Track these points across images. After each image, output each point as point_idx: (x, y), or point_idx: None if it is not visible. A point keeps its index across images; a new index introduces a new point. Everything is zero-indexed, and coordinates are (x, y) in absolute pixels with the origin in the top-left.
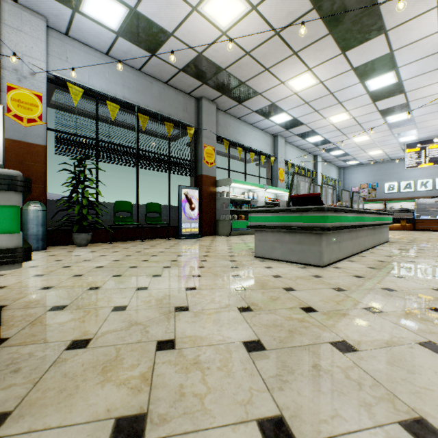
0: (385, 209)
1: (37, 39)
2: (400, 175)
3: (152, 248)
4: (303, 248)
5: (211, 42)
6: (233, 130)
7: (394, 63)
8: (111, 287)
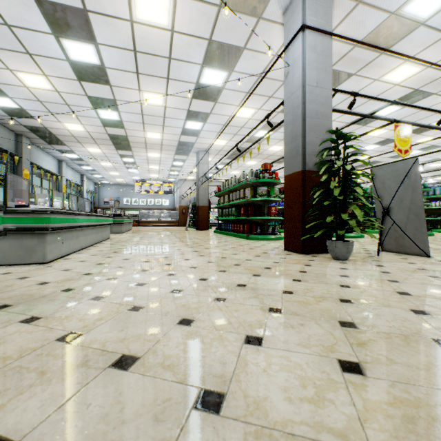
0: (125, 214)
1: None
2: (132, 195)
3: None
4: (116, 229)
5: (57, 128)
6: (36, 156)
7: (134, 157)
8: None
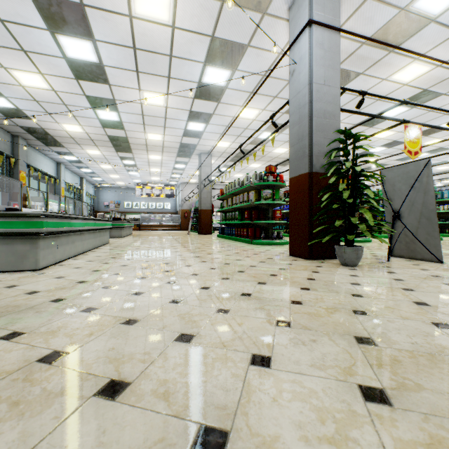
0: (125, 218)
1: None
2: (133, 198)
3: None
4: (116, 233)
5: (55, 129)
6: (33, 158)
7: (134, 160)
8: None
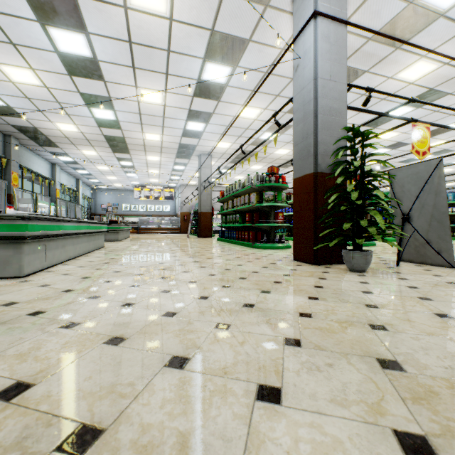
0: (123, 221)
1: None
2: (131, 200)
3: None
4: (113, 236)
5: (49, 128)
6: (26, 158)
7: (132, 161)
8: None
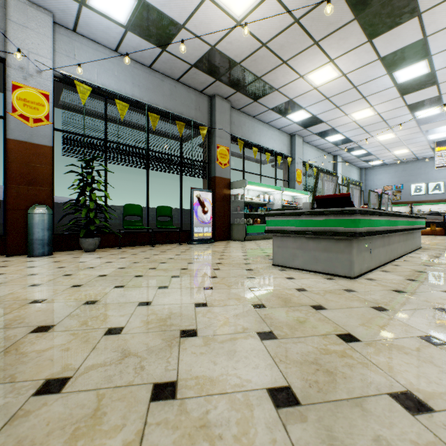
0: (411, 212)
1: (43, 35)
2: (428, 176)
3: (162, 253)
4: (330, 256)
5: (225, 34)
6: (247, 129)
7: (427, 50)
8: (110, 301)
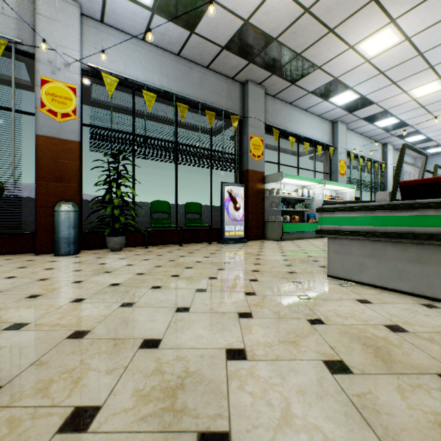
0: None
1: (71, 27)
2: None
3: (189, 255)
4: (425, 271)
5: (260, 2)
6: (283, 117)
7: None
8: (105, 333)
